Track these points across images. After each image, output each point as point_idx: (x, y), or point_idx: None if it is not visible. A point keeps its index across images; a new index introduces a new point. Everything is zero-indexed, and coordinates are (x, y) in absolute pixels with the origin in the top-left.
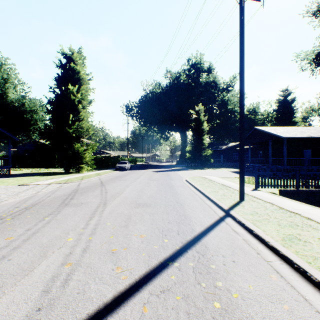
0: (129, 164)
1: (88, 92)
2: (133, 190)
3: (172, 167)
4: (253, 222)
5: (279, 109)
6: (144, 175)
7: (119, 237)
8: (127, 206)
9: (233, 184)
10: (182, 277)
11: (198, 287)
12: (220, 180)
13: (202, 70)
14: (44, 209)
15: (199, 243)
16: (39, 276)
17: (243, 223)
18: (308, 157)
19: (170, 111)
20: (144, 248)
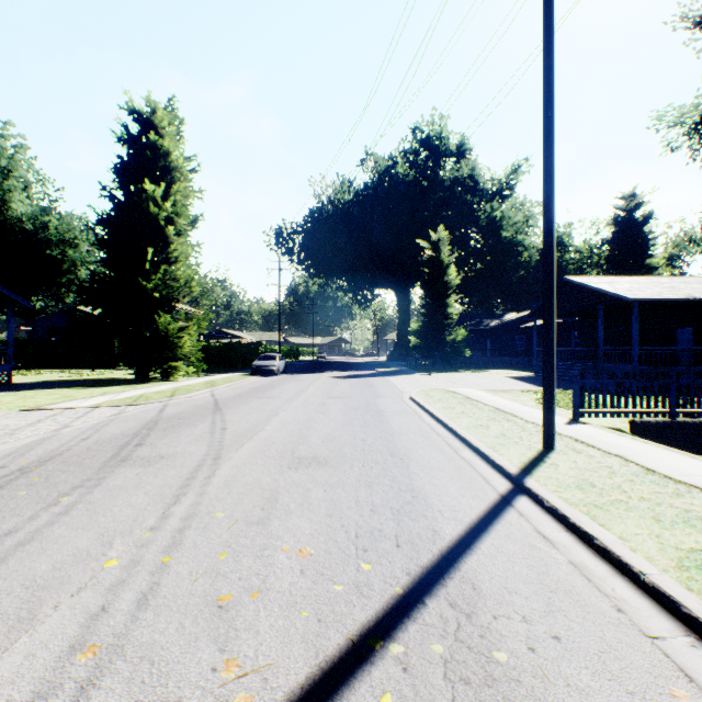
0: (283, 361)
1: (190, 198)
2: (287, 422)
3: (378, 367)
4: (590, 511)
5: (616, 239)
6: (316, 385)
7: (242, 557)
8: (270, 465)
9: (520, 407)
10: (414, 699)
11: None
12: (490, 397)
13: (444, 151)
14: (65, 472)
15: (456, 576)
16: None
17: (564, 514)
18: (687, 344)
19: (373, 243)
20: (308, 591)
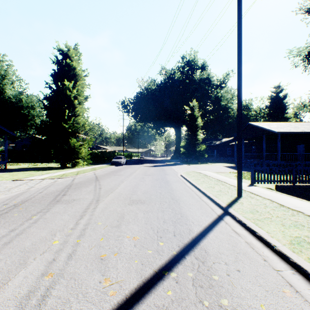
0: (125, 159)
1: (84, 88)
2: (127, 185)
3: (166, 162)
4: (255, 221)
5: (271, 105)
6: (139, 170)
7: (110, 240)
8: (120, 203)
9: (228, 179)
10: (180, 293)
11: (200, 307)
12: (215, 175)
13: (196, 67)
14: (33, 206)
15: (198, 247)
16: (12, 291)
17: (244, 223)
18: (302, 152)
19: (165, 107)
20: (137, 253)
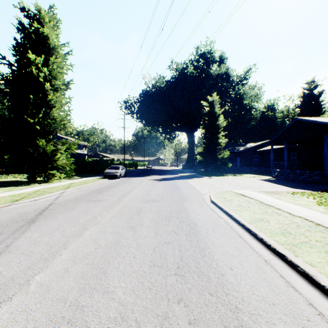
0: (123, 170)
1: (64, 69)
2: (80, 255)
3: (179, 172)
4: None
5: (303, 105)
6: (140, 187)
7: None
8: None
9: None
10: None
11: None
12: (280, 202)
13: (212, 60)
14: None
15: None
16: None
17: None
18: None
19: (175, 107)
20: None
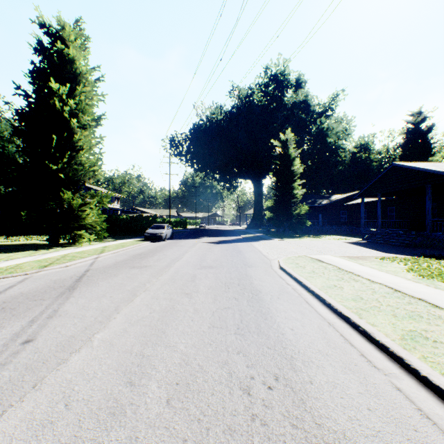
0: (170, 230)
1: (94, 100)
2: (136, 319)
3: (241, 233)
4: None
5: (407, 144)
6: (192, 251)
7: None
8: None
9: (416, 286)
10: None
11: None
12: (362, 268)
13: (286, 84)
14: None
15: None
16: None
17: None
18: None
19: (238, 147)
20: None
